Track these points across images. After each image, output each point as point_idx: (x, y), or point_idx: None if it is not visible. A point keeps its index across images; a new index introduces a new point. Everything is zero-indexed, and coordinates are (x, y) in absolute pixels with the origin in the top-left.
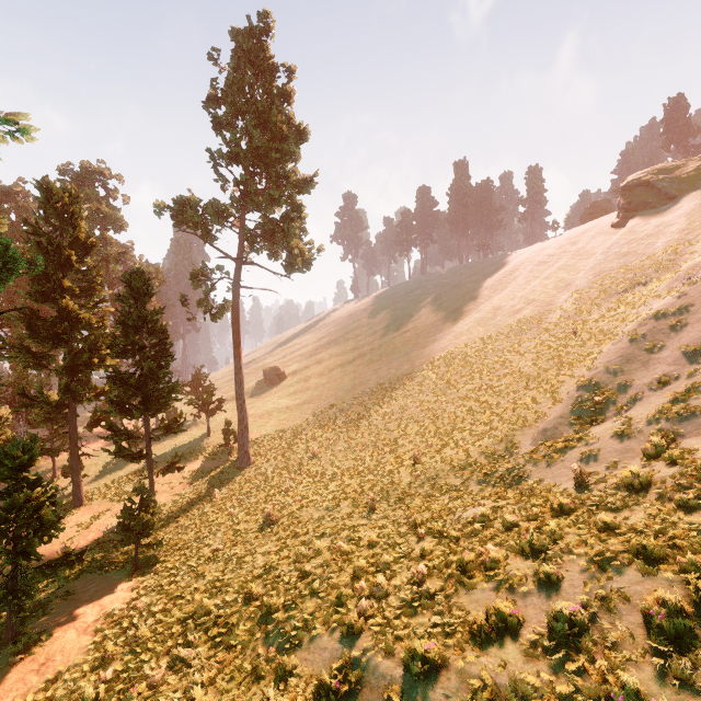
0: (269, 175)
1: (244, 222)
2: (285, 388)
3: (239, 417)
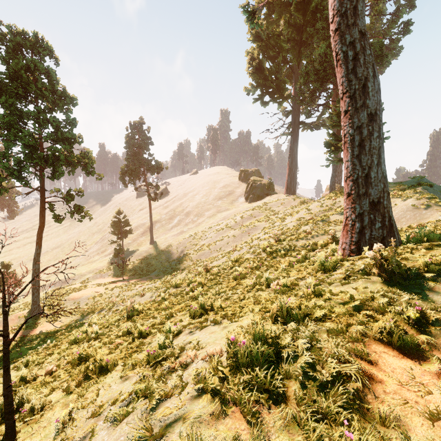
0: None
1: None
2: None
3: None
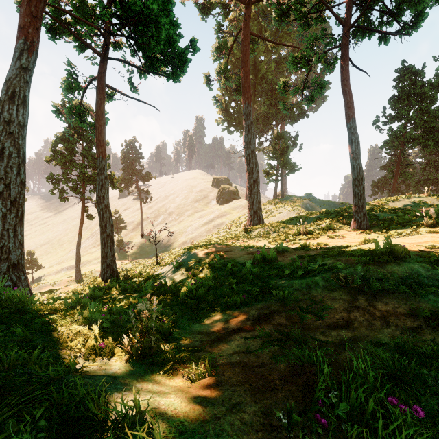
0: None
1: None
2: None
3: None
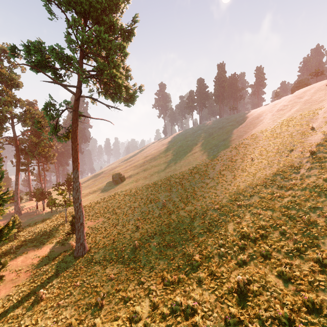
0: (98, 22)
1: (82, 65)
2: (123, 186)
3: (76, 217)
